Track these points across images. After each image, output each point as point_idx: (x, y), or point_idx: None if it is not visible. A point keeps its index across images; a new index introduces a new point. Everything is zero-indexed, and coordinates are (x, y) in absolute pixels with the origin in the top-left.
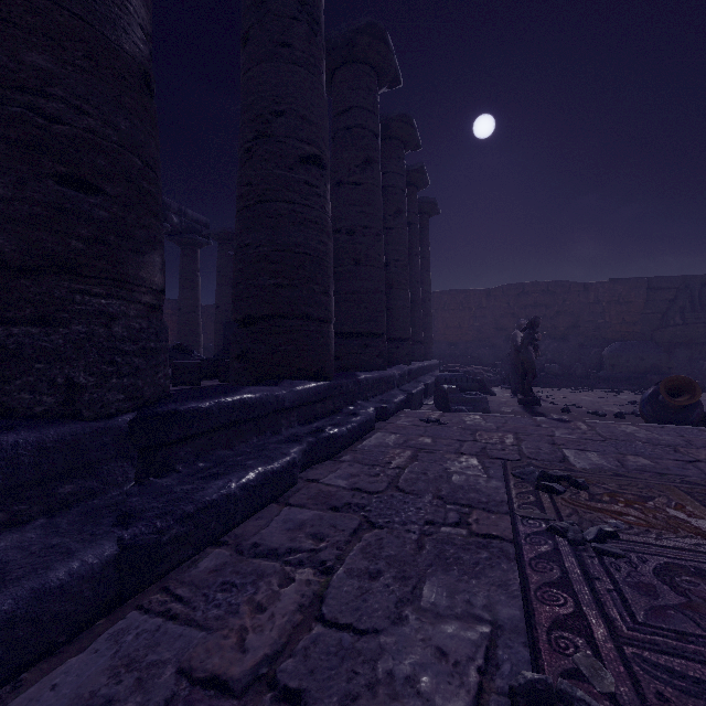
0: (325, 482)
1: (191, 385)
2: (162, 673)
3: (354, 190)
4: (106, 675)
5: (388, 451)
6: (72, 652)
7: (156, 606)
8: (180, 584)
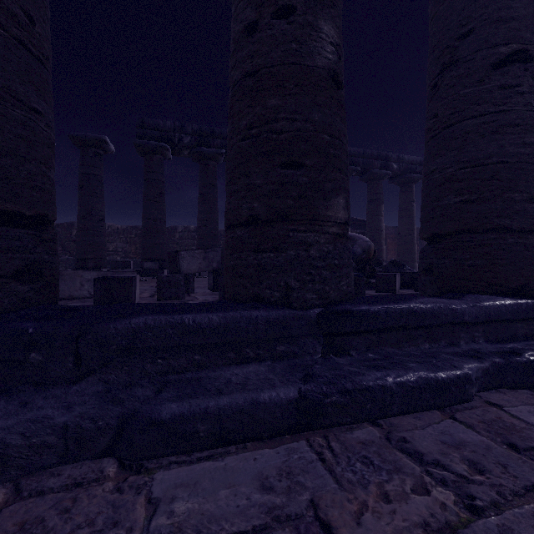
0: (511, 412)
1: (388, 292)
2: (302, 494)
3: None
4: (276, 471)
5: None
6: (268, 445)
7: (316, 445)
8: (336, 439)
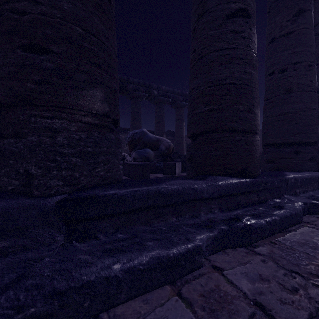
0: (228, 276)
1: (171, 175)
2: None
3: (285, 39)
4: None
5: (315, 255)
6: None
7: None
8: None
